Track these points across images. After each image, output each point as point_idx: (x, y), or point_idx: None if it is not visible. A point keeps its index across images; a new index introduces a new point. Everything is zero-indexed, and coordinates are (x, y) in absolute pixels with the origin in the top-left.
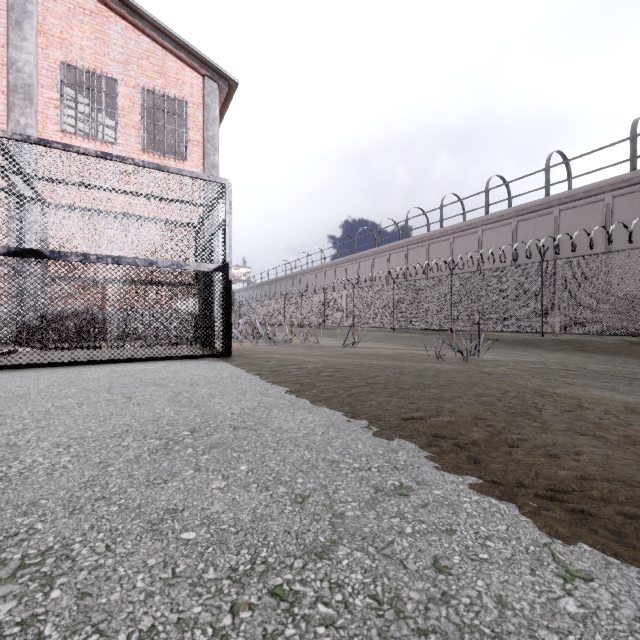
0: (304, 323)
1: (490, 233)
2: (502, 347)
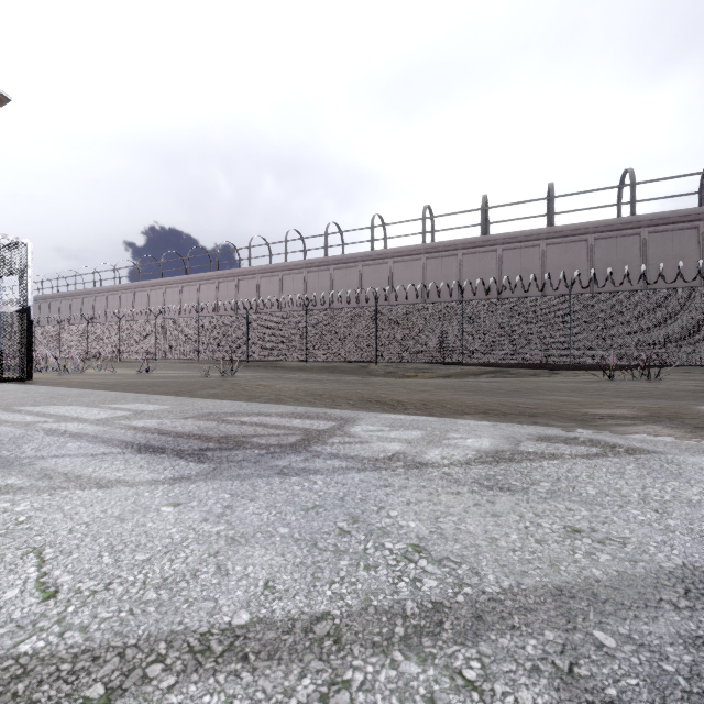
0: (91, 355)
1: (289, 278)
2: (281, 372)
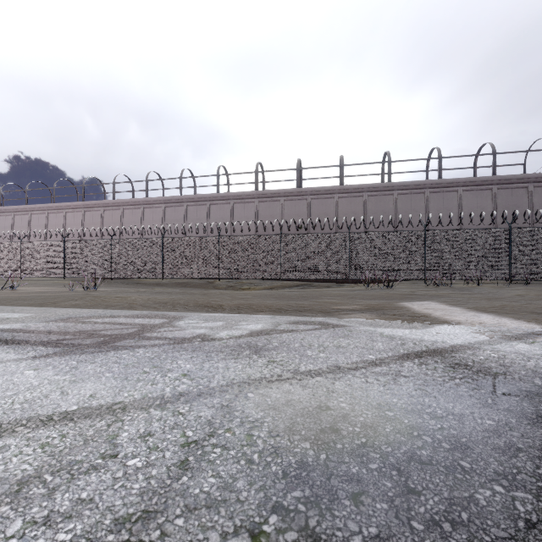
0: None
1: (149, 211)
2: (141, 287)
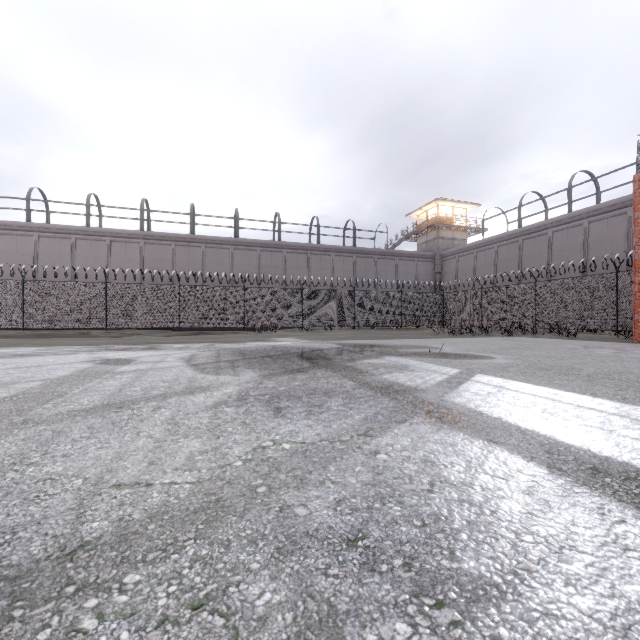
0: None
1: None
2: None
